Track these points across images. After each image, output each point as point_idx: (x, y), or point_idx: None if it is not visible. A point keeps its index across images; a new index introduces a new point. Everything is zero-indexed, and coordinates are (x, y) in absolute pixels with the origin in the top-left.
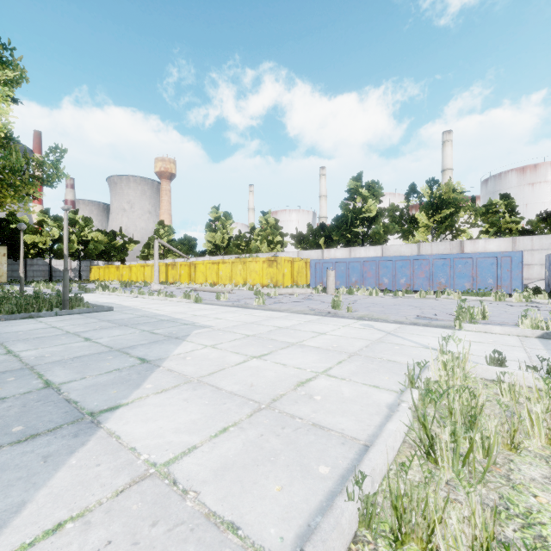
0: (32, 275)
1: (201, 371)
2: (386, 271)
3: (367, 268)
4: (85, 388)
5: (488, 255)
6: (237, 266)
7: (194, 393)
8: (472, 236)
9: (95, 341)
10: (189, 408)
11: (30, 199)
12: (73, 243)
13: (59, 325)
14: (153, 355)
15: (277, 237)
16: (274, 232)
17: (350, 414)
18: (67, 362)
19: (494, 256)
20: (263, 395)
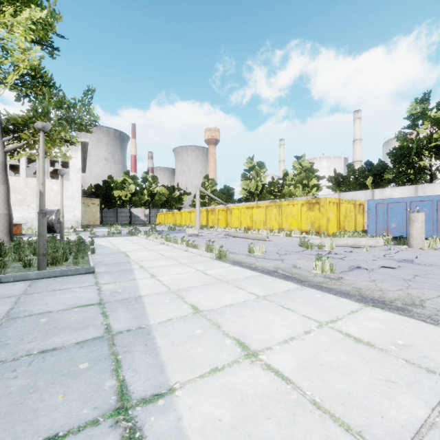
0: (121, 219)
1: None
2: None
3: None
4: None
5: None
6: (271, 210)
7: None
8: None
9: None
10: None
11: (63, 142)
12: (144, 195)
13: None
14: None
15: (312, 180)
16: (308, 175)
17: None
18: None
19: None
20: None
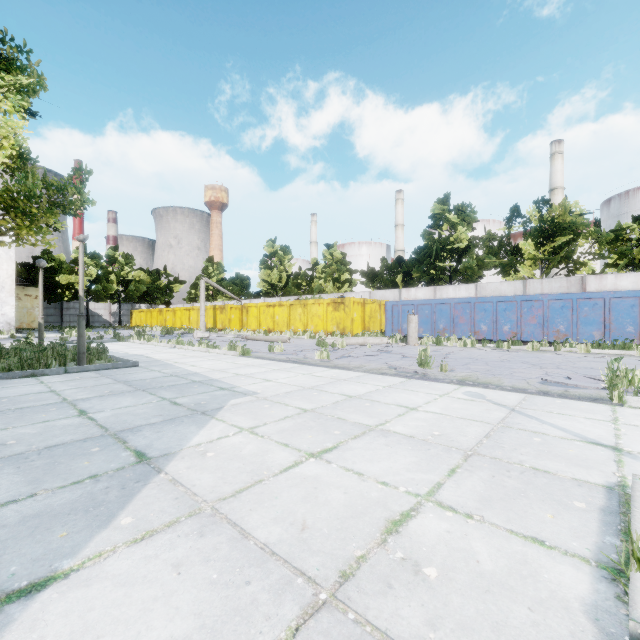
0: (68, 319)
1: (222, 485)
2: (484, 316)
3: (458, 311)
4: (20, 523)
5: (627, 294)
6: (296, 309)
7: (197, 544)
8: (595, 270)
9: (90, 416)
10: (177, 595)
11: (49, 230)
12: (112, 283)
13: (61, 387)
14: (160, 445)
15: (344, 274)
16: (340, 268)
17: (514, 639)
18: (28, 458)
19: (636, 296)
20: (322, 559)
